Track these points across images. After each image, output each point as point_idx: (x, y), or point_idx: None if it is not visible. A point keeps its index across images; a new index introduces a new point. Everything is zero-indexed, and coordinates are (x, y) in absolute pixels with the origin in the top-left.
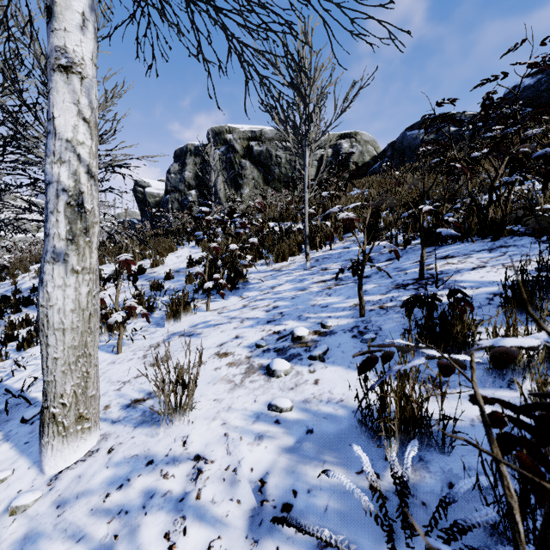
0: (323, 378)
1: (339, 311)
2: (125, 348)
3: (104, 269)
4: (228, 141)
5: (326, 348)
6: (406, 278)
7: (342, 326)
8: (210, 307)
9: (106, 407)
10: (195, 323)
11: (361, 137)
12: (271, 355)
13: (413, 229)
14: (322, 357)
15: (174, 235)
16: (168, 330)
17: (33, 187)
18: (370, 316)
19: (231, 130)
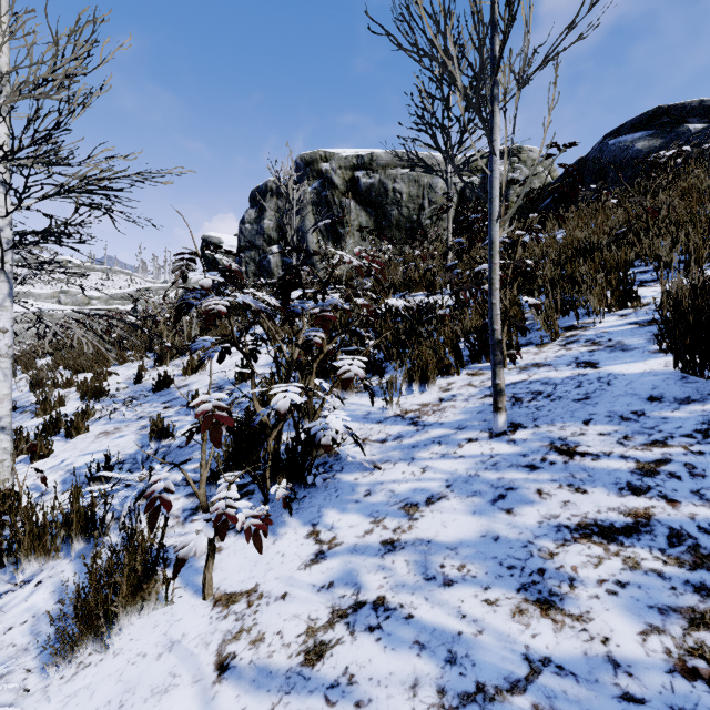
0: None
1: None
2: None
3: (121, 372)
4: (323, 172)
5: None
6: None
7: None
8: (223, 568)
9: None
10: None
11: (527, 154)
12: None
13: None
14: None
15: (238, 313)
16: None
17: None
18: None
19: (328, 156)
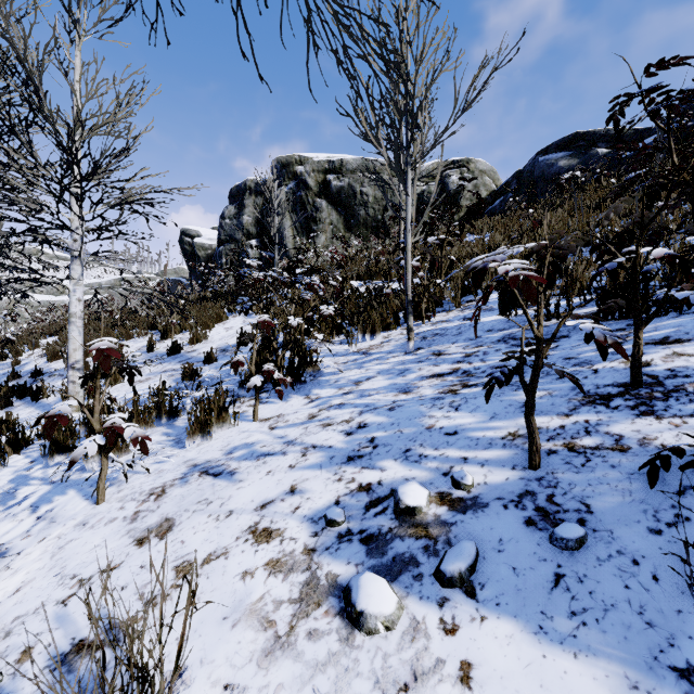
0: (482, 663)
1: (483, 448)
2: (113, 491)
3: (130, 345)
4: (298, 175)
5: (474, 553)
6: (599, 380)
7: (496, 487)
8: (260, 413)
9: (24, 655)
10: (231, 446)
11: (475, 165)
12: (354, 551)
13: (579, 291)
14: (468, 581)
15: (226, 298)
16: (189, 456)
17: (5, 232)
18: (553, 469)
19: (302, 160)
